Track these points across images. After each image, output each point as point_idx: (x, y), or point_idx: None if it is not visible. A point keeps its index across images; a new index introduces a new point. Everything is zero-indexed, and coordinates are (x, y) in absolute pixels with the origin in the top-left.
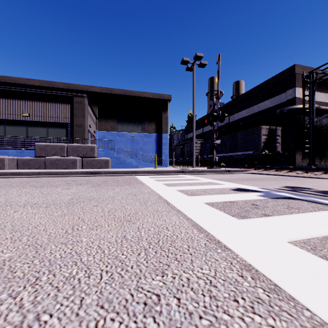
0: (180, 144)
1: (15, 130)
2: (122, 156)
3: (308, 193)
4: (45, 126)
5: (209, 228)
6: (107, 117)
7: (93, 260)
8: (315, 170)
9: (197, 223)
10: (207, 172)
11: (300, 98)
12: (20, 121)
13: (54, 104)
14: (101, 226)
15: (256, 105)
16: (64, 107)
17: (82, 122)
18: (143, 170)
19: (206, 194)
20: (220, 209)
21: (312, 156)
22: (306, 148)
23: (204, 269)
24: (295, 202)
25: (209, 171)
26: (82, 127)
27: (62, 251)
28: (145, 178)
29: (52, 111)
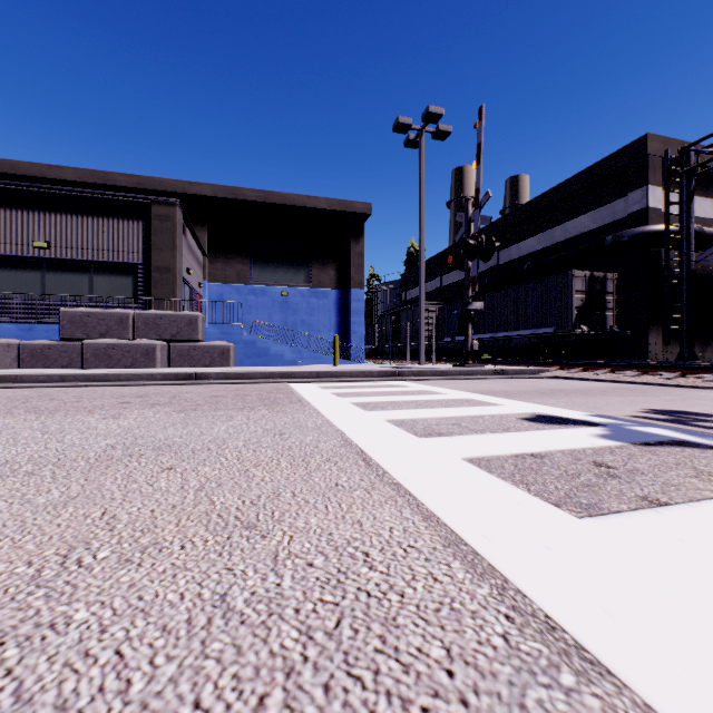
0: (390, 312)
1: (16, 280)
2: (262, 339)
3: None
4: (86, 270)
5: (500, 555)
6: (229, 252)
7: None
8: (705, 370)
9: (457, 535)
10: (454, 375)
11: (659, 210)
12: (27, 258)
13: (105, 220)
14: (158, 550)
15: (559, 226)
16: (130, 229)
17: (169, 261)
18: (308, 371)
19: (463, 432)
20: (514, 481)
21: (688, 338)
22: (672, 322)
23: None
24: (706, 455)
25: (458, 372)
26: (169, 274)
27: None
28: (311, 388)
29: (100, 238)
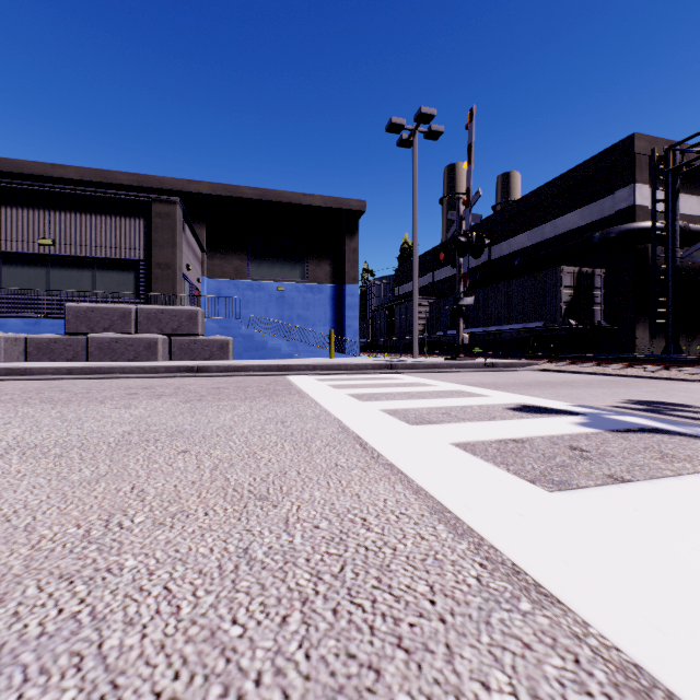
0: (383, 307)
1: (22, 276)
2: (259, 333)
3: (691, 418)
4: (90, 266)
5: (478, 520)
6: (227, 249)
7: (138, 648)
8: (687, 363)
9: (443, 505)
10: (446, 368)
11: (645, 207)
12: (33, 255)
13: (108, 218)
14: (185, 516)
15: (549, 222)
16: (132, 226)
17: (170, 258)
18: (304, 364)
19: (452, 420)
20: (495, 462)
21: (673, 332)
22: (659, 316)
23: (496, 688)
24: (674, 441)
25: (449, 365)
26: (170, 270)
27: (53, 608)
28: (308, 380)
29: (103, 235)
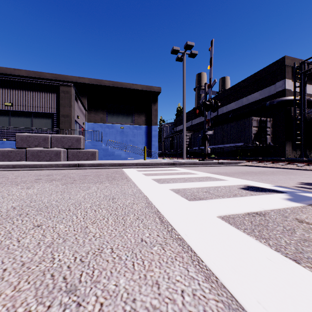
0: (169, 136)
1: None
2: (112, 148)
3: None
4: (30, 116)
5: None
6: (97, 109)
7: None
8: None
9: (237, 302)
10: (200, 164)
11: (290, 90)
12: (2, 110)
13: (38, 93)
14: None
15: (245, 97)
16: (50, 97)
17: (68, 112)
18: (131, 163)
19: (212, 197)
20: (256, 237)
21: (304, 147)
22: (296, 140)
23: None
24: None
25: (201, 163)
26: (68, 118)
27: None
28: (132, 171)
29: (36, 101)
